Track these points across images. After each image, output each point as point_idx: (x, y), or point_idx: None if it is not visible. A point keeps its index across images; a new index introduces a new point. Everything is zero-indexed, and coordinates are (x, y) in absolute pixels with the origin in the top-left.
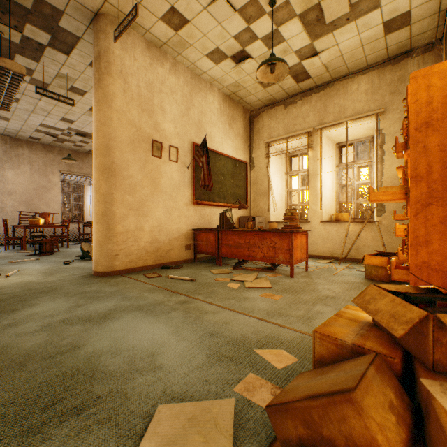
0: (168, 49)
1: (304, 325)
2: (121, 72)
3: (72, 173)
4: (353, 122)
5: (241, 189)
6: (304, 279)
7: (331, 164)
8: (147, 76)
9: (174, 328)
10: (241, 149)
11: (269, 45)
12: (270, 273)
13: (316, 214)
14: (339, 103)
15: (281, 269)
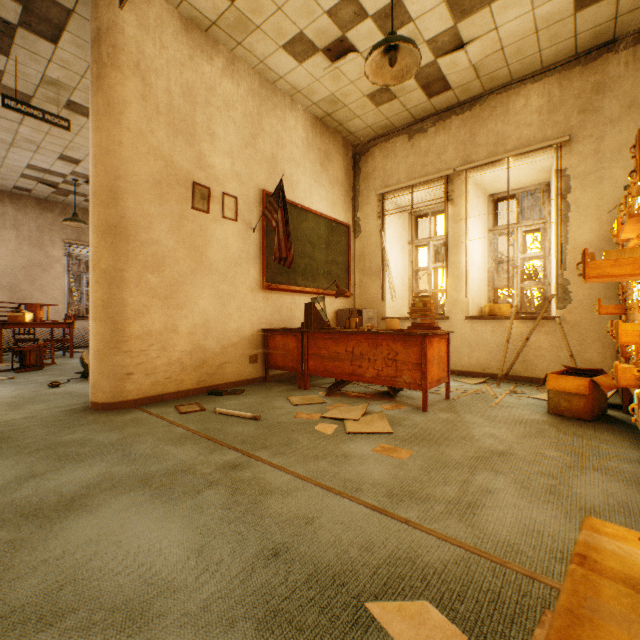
0: (220, 35)
1: (462, 524)
2: (137, 65)
3: (83, 243)
4: (518, 159)
5: (340, 267)
6: (446, 414)
7: (481, 227)
8: (183, 76)
9: (199, 536)
10: (340, 205)
11: (385, 29)
12: (388, 403)
13: (459, 305)
14: (495, 128)
15: (406, 396)
